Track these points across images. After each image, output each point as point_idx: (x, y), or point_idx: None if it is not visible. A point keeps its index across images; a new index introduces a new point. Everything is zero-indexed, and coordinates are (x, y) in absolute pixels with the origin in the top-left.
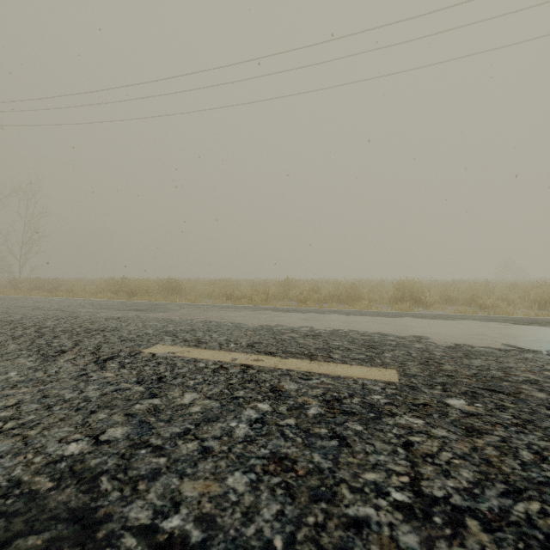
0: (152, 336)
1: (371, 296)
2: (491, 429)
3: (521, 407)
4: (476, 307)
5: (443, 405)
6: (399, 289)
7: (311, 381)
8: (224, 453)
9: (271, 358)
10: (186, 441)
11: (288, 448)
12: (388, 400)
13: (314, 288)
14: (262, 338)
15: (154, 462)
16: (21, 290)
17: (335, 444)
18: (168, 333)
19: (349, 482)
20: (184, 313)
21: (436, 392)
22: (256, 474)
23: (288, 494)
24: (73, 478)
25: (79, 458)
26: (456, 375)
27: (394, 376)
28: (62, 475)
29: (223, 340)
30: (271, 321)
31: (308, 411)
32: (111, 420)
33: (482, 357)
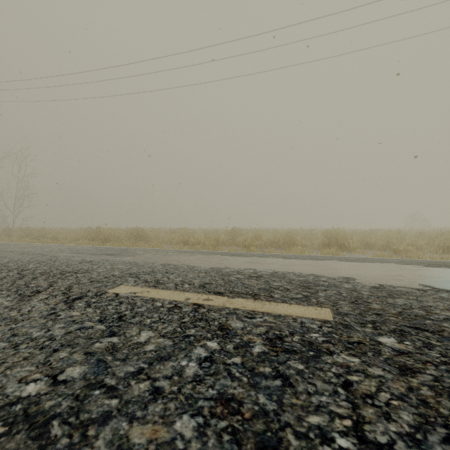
0: (118, 277)
1: (304, 242)
2: (423, 367)
3: (446, 345)
4: (391, 251)
5: (375, 343)
6: (326, 236)
7: (255, 320)
8: (174, 394)
9: (220, 298)
10: (138, 381)
11: (234, 388)
12: (325, 338)
13: (256, 236)
14: (212, 279)
15: (106, 404)
16: (14, 237)
17: (279, 384)
18: (131, 275)
19: (294, 426)
20: (147, 257)
21: (368, 330)
22: (203, 418)
23: (234, 440)
24: (25, 422)
25: (35, 400)
26: (384, 313)
27: (328, 315)
28: (15, 419)
29: (179, 281)
30: (221, 264)
31: (253, 349)
32: (71, 359)
33: (404, 297)
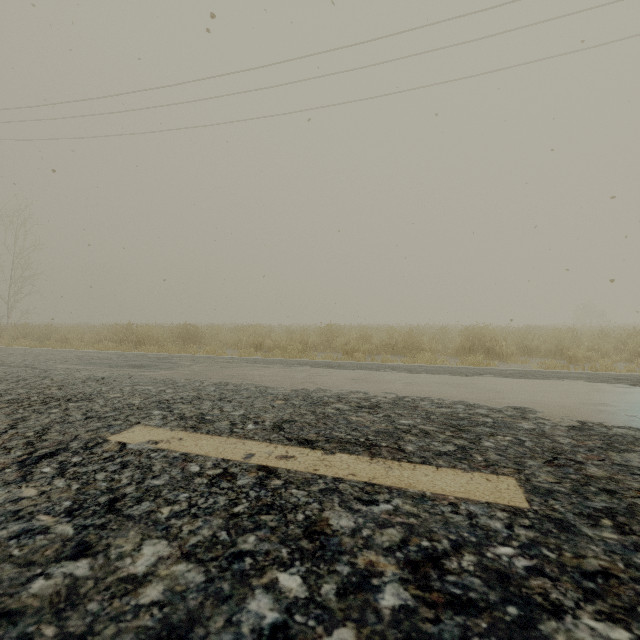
0: (135, 409)
1: (434, 346)
2: None
3: None
4: (562, 359)
5: None
6: (467, 337)
7: (377, 508)
8: None
9: (309, 453)
10: None
11: None
12: (531, 562)
13: (363, 336)
14: (296, 412)
15: None
16: (4, 338)
17: None
18: (160, 405)
19: None
20: (194, 370)
21: (609, 535)
22: None
23: None
24: None
25: None
26: (620, 489)
27: (516, 494)
28: None
29: (238, 417)
30: (310, 383)
31: (381, 598)
32: None
33: (636, 449)
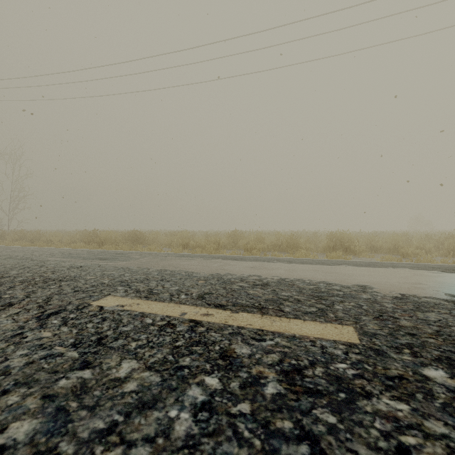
0: (106, 286)
1: (308, 245)
2: None
3: None
4: (398, 255)
5: (421, 378)
6: (331, 239)
7: (265, 343)
8: None
9: (222, 312)
10: (106, 447)
11: None
12: (356, 371)
13: (258, 238)
14: (213, 288)
15: None
16: (7, 240)
17: (306, 452)
18: (122, 283)
19: None
20: (142, 261)
21: (407, 358)
22: None
23: None
24: None
25: None
26: (418, 333)
27: (353, 336)
28: None
29: (175, 291)
30: (222, 270)
31: (265, 389)
32: (21, 407)
33: (434, 310)
